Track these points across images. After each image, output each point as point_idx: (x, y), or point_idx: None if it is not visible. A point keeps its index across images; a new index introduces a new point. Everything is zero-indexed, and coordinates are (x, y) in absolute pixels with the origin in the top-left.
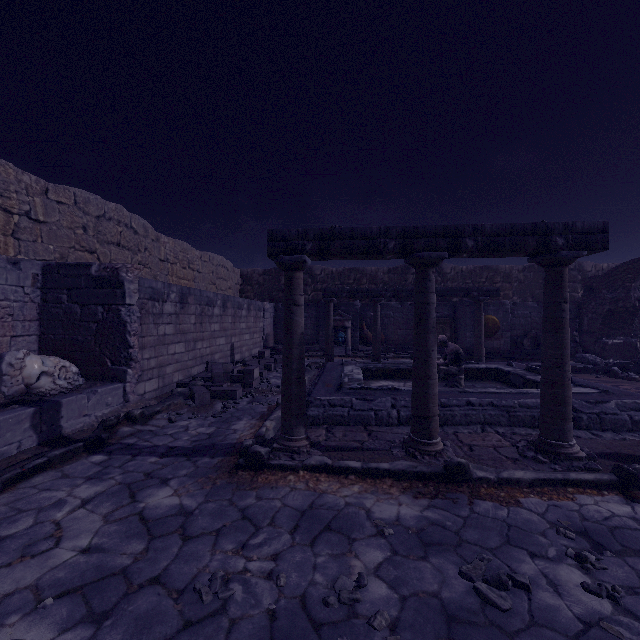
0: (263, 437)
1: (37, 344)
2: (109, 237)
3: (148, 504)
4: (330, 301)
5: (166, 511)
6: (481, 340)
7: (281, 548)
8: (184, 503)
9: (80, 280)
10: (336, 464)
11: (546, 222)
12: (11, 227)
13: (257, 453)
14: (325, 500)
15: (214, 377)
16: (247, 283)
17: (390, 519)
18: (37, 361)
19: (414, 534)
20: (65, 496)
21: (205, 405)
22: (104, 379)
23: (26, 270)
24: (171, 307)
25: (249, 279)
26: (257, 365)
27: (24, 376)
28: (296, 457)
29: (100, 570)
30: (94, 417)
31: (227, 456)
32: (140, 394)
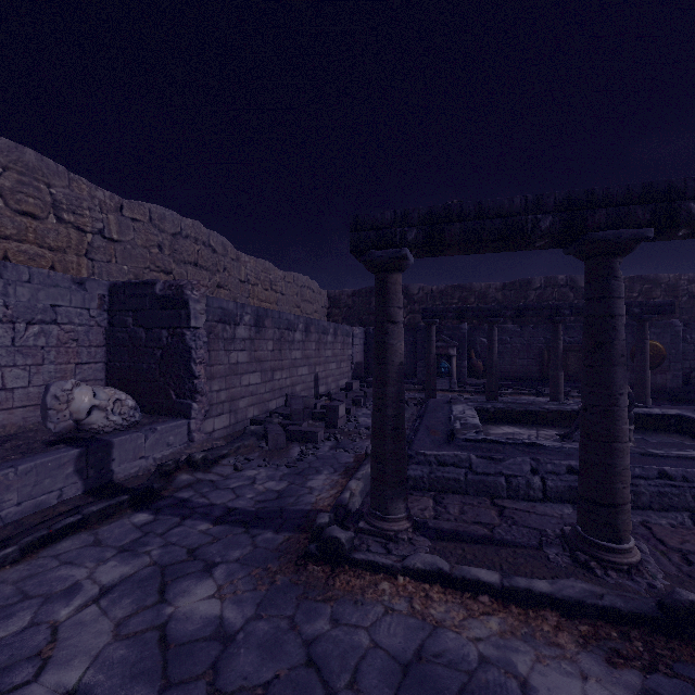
0: (346, 507)
1: (104, 372)
2: (186, 256)
3: (178, 609)
4: (432, 323)
5: (198, 628)
6: (645, 374)
7: None
8: (226, 615)
9: (145, 300)
10: (457, 572)
11: None
12: (84, 247)
13: (335, 540)
14: (442, 644)
15: (292, 414)
16: (335, 306)
17: None
18: (87, 393)
19: None
20: (84, 577)
21: (280, 449)
22: (168, 414)
23: (92, 291)
24: (245, 331)
25: (337, 301)
26: (344, 399)
27: (72, 410)
28: (392, 548)
29: None
30: (152, 460)
31: (296, 532)
32: (208, 432)
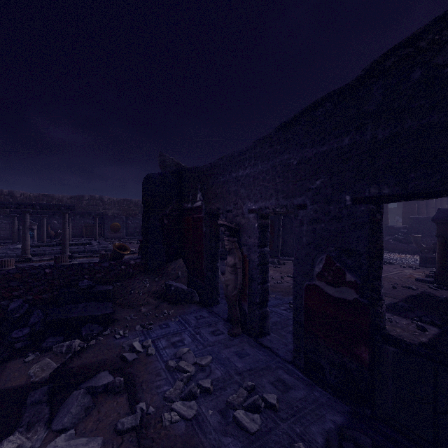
0: None
1: None
2: None
3: None
4: (15, 216)
5: None
6: (96, 233)
7: None
8: None
9: None
10: None
11: (59, 204)
12: None
13: None
14: None
15: None
16: None
17: None
18: None
19: None
20: None
21: None
22: None
23: None
24: None
25: None
26: None
27: None
28: None
29: None
30: None
31: None
32: None
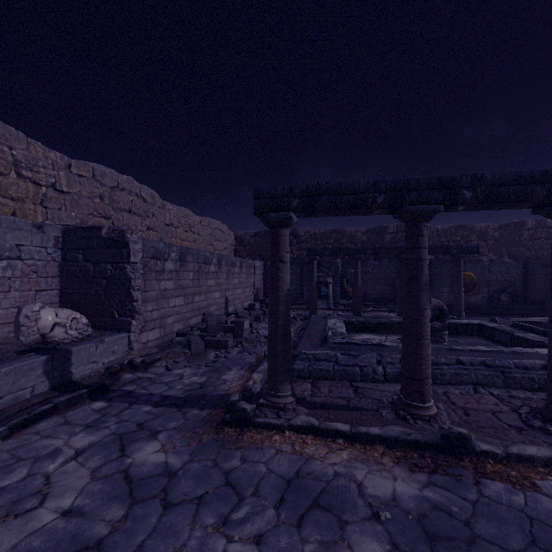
0: (250, 390)
1: (58, 297)
2: (122, 205)
3: (135, 460)
4: (314, 259)
5: (151, 470)
6: (461, 296)
7: (265, 527)
8: (169, 461)
9: (93, 241)
10: (323, 426)
11: None
12: (40, 197)
13: (243, 410)
14: (312, 467)
15: (209, 328)
16: (240, 244)
17: (385, 498)
18: (51, 313)
19: (415, 521)
20: (62, 445)
21: (200, 354)
22: (112, 329)
23: (49, 233)
24: (171, 265)
25: (242, 240)
26: (248, 316)
27: (39, 327)
28: (282, 414)
29: (75, 541)
30: (101, 364)
31: (215, 409)
32: (143, 342)
